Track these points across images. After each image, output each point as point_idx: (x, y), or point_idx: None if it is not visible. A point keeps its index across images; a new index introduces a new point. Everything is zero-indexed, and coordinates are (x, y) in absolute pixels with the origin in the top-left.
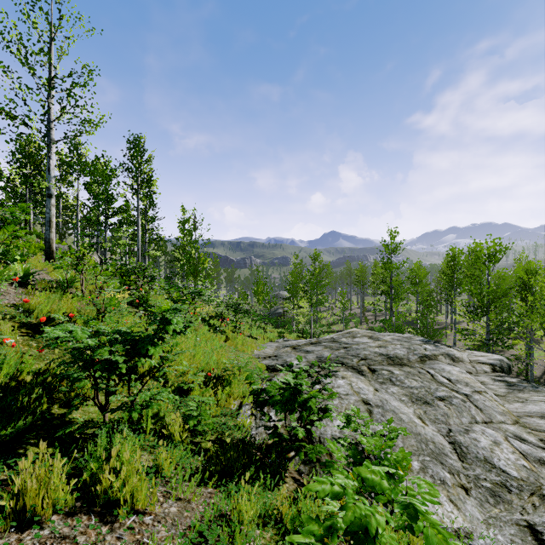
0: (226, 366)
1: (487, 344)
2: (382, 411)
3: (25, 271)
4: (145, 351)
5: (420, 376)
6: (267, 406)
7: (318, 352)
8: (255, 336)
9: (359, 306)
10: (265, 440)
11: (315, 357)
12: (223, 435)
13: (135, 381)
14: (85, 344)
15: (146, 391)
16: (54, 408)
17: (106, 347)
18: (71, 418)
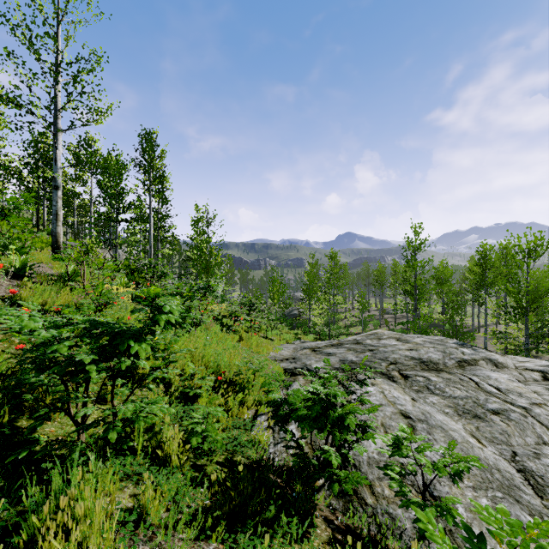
0: (239, 369)
1: (527, 348)
2: (428, 427)
3: (23, 262)
4: (124, 348)
5: (462, 384)
6: (287, 417)
7: (340, 355)
8: (271, 337)
9: (378, 308)
10: (285, 461)
11: (338, 360)
12: (234, 454)
13: (133, 385)
14: (36, 336)
15: (130, 402)
16: (21, 419)
17: (69, 341)
18: (31, 436)
